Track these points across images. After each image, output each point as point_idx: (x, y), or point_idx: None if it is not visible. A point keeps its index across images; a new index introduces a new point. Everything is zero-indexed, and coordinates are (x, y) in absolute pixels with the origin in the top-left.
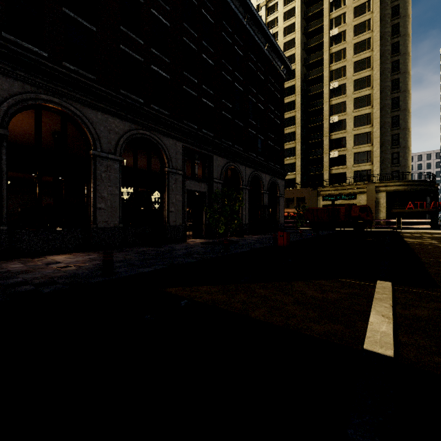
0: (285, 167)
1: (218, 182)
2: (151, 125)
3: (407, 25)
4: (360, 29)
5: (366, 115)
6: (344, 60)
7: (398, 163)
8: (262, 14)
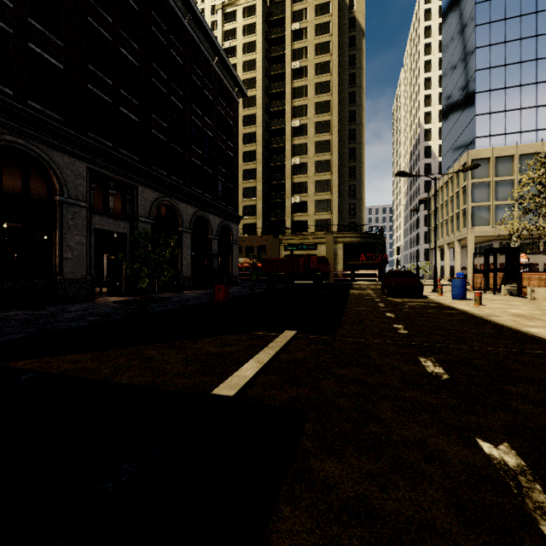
0: (245, 209)
1: (145, 221)
2: (29, 131)
3: (362, 78)
4: (321, 70)
5: (326, 161)
6: (306, 98)
7: (354, 215)
8: (217, 19)
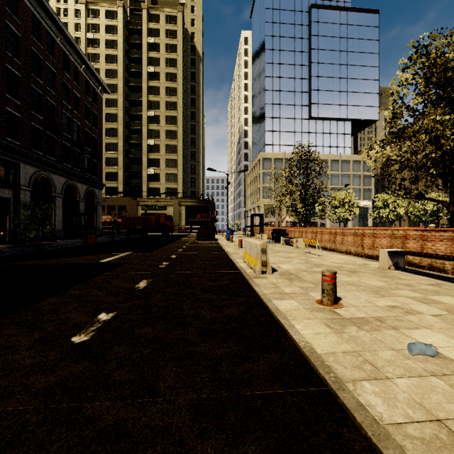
0: (107, 175)
1: (26, 189)
2: None
3: (200, 90)
4: (170, 78)
5: (174, 146)
6: (159, 96)
7: (195, 186)
8: (81, 11)
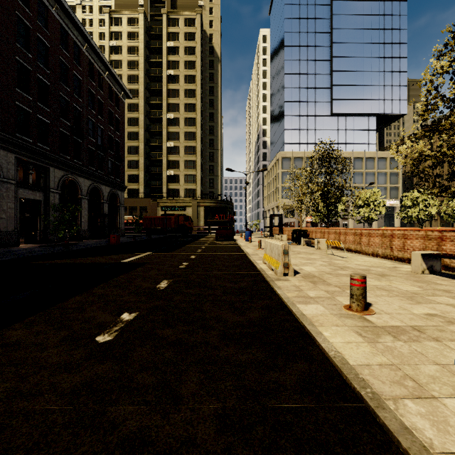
0: (129, 177)
1: (55, 192)
2: None
3: (218, 91)
4: (189, 80)
5: (193, 147)
6: (178, 99)
7: (213, 186)
8: (105, 20)
